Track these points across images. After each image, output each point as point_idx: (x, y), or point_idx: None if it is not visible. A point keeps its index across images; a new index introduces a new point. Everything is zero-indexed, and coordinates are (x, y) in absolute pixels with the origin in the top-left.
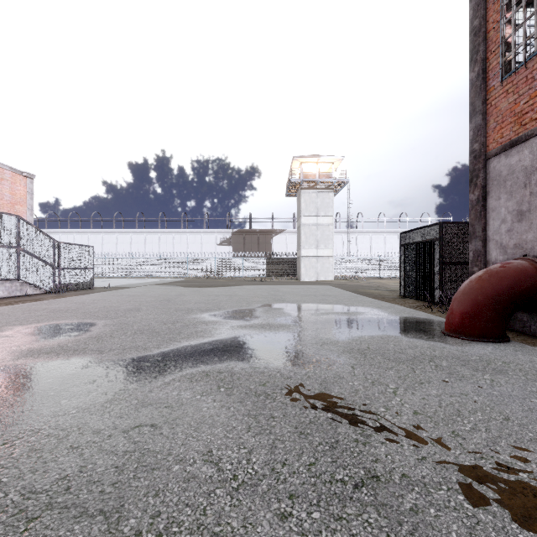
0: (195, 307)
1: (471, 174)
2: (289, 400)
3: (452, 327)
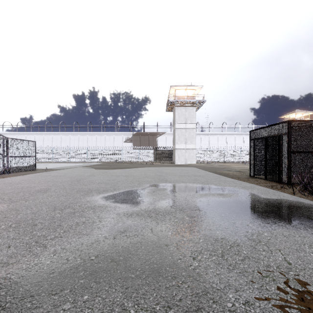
0: (96, 187)
1: None
2: None
3: None
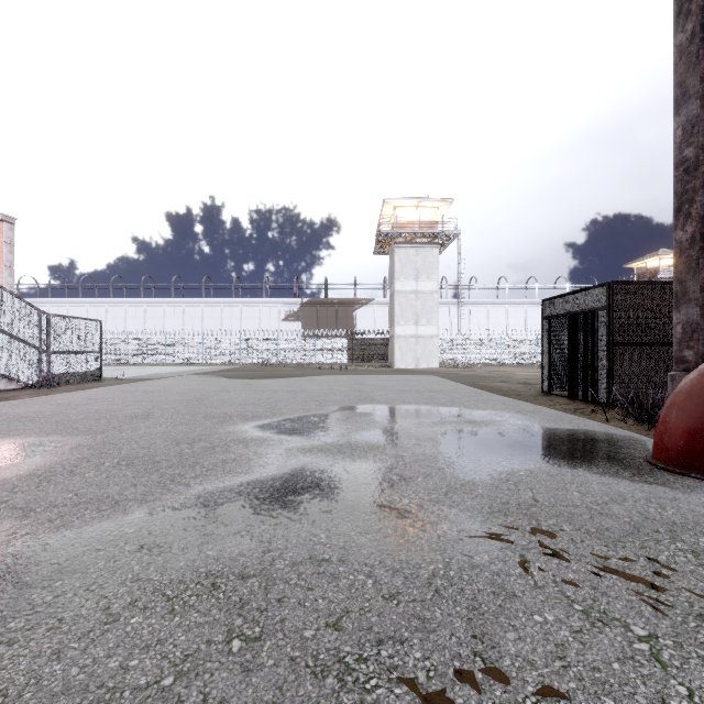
0: (237, 411)
1: (678, 199)
2: (402, 696)
3: (672, 455)
